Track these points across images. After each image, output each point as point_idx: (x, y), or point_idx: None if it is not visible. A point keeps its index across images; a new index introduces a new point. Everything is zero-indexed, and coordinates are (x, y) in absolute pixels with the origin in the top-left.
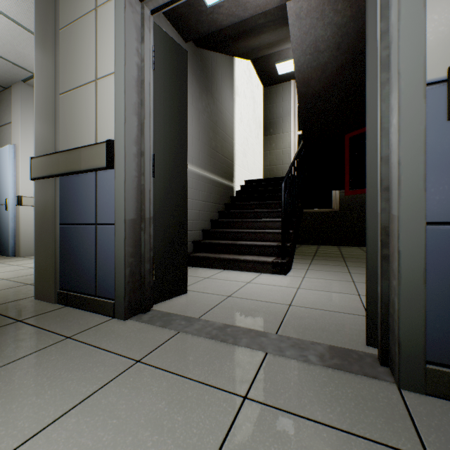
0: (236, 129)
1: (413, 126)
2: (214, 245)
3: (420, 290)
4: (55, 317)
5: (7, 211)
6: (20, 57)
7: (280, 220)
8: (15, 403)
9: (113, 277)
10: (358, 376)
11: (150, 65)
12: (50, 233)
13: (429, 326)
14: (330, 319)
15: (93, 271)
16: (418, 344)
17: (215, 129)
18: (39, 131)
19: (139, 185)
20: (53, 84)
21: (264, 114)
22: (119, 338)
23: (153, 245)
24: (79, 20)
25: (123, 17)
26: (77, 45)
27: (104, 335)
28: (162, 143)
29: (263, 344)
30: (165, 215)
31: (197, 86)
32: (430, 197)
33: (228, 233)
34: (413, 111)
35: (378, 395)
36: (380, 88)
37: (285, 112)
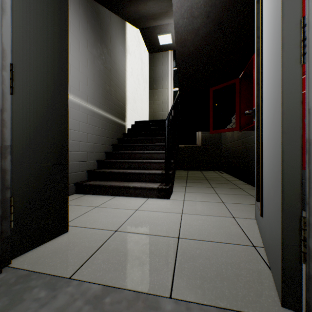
0: (128, 79)
1: None
2: (107, 173)
3: None
4: None
5: None
6: None
7: (163, 152)
8: None
9: None
10: None
11: None
12: None
13: None
14: (223, 256)
15: None
16: None
17: (109, 75)
18: None
19: None
20: None
21: (149, 74)
22: None
23: (12, 182)
24: None
25: None
26: None
27: None
28: (28, 55)
29: None
30: (34, 144)
31: (92, 33)
32: None
33: (120, 162)
34: None
35: None
36: None
37: (165, 73)
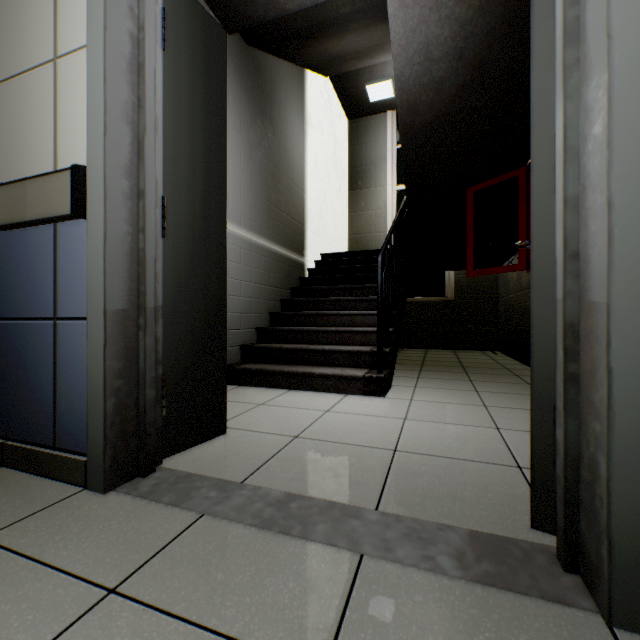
0: (308, 176)
1: (638, 135)
2: (275, 350)
3: None
4: None
5: None
6: None
7: (374, 313)
8: None
9: (86, 414)
10: (530, 599)
11: (158, 41)
12: None
13: None
14: (462, 475)
15: (49, 402)
16: None
17: (276, 174)
18: None
19: (135, 249)
20: None
21: (349, 159)
22: (84, 535)
23: (164, 356)
24: None
25: None
26: None
27: (56, 530)
28: (180, 180)
29: (355, 536)
30: (186, 303)
31: (249, 105)
32: None
33: (295, 332)
34: (638, 107)
35: None
36: (563, 76)
37: (380, 156)
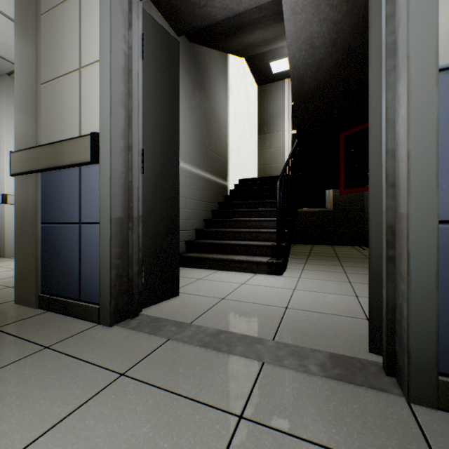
0: (230, 127)
1: (424, 115)
2: (208, 244)
3: (432, 294)
4: (35, 324)
5: None
6: (4, 48)
7: (274, 219)
8: None
9: (98, 280)
10: (363, 388)
11: (139, 54)
12: (31, 232)
13: (441, 334)
14: (329, 323)
15: (76, 273)
16: (429, 354)
17: (209, 126)
18: (19, 123)
19: (127, 181)
20: (34, 73)
21: (258, 113)
22: (102, 347)
23: (142, 246)
24: (62, 5)
25: None
26: (60, 31)
27: (86, 344)
28: (151, 138)
29: (259, 353)
30: (155, 214)
31: (190, 81)
32: (442, 193)
33: (221, 232)
34: (424, 99)
35: (387, 411)
36: (385, 77)
37: (279, 111)
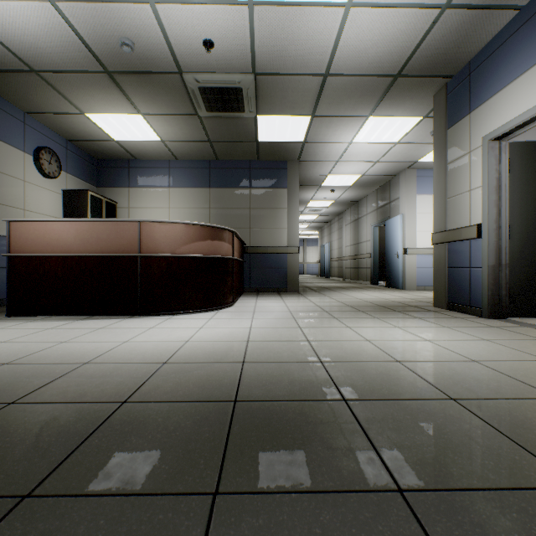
0: None
1: None
2: None
3: None
4: (448, 313)
5: (398, 259)
6: (408, 157)
7: None
8: (446, 323)
9: (480, 296)
10: None
11: (506, 172)
12: (442, 272)
13: None
14: None
15: (467, 293)
16: None
17: None
18: (435, 219)
19: (497, 245)
20: (443, 194)
21: None
22: (483, 322)
23: (508, 281)
24: (459, 159)
25: (486, 158)
26: (458, 172)
27: (475, 320)
28: (515, 216)
29: None
30: (519, 262)
31: None
32: None
33: None
34: None
35: None
36: None
37: None
